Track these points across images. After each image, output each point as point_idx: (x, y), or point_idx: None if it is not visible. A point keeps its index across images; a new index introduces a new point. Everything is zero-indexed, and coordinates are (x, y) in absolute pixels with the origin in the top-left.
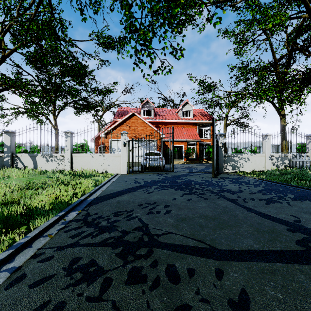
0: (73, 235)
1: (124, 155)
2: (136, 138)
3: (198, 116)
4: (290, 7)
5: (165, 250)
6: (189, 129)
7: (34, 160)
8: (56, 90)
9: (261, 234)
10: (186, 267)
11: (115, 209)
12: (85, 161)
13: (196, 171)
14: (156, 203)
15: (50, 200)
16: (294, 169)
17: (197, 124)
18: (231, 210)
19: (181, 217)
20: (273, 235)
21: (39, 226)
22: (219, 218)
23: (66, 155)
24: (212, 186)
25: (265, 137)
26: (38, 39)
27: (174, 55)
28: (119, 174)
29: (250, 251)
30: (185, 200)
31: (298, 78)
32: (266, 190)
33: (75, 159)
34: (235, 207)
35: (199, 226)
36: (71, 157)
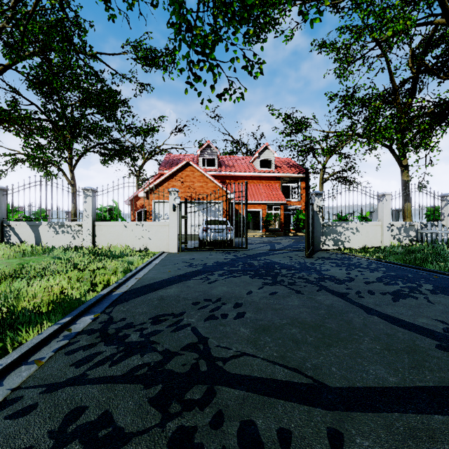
0: (78, 360)
1: (173, 224)
2: (192, 199)
3: (283, 168)
4: (417, 7)
5: (236, 389)
6: (269, 185)
7: (36, 232)
8: (73, 127)
9: (396, 356)
10: (275, 425)
11: (156, 311)
12: (114, 233)
13: (281, 248)
14: (221, 300)
15: (51, 296)
16: (424, 245)
17: (280, 179)
18: (340, 312)
19: (262, 325)
20: (417, 358)
21: (23, 344)
22: (323, 326)
23: (86, 224)
24: (306, 271)
25: (382, 197)
26: (44, 51)
27: (248, 71)
28: (166, 252)
29: (384, 391)
30: (267, 294)
31: (428, 112)
32: (389, 278)
33: (98, 230)
34: (346, 306)
35: (293, 340)
36: (93, 227)
